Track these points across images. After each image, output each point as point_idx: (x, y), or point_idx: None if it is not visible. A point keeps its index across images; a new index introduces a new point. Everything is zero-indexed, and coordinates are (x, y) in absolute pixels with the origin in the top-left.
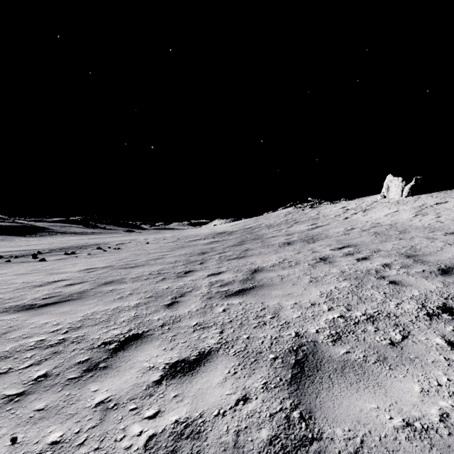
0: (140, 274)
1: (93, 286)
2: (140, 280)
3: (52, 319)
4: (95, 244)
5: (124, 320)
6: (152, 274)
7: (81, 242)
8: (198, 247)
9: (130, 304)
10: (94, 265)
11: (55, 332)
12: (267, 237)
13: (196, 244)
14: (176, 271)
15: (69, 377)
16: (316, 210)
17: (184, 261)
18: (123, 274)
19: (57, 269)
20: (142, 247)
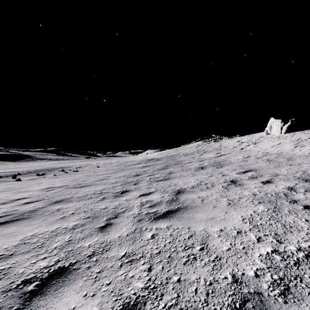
0: (86, 193)
1: (45, 205)
2: (84, 199)
3: None
4: (61, 167)
5: (56, 247)
6: (95, 193)
7: (51, 166)
8: (134, 170)
9: (69, 226)
10: (54, 185)
11: None
12: (184, 162)
13: (133, 168)
14: (115, 191)
15: None
16: (219, 143)
17: (122, 182)
18: (73, 193)
19: (25, 188)
20: (94, 169)
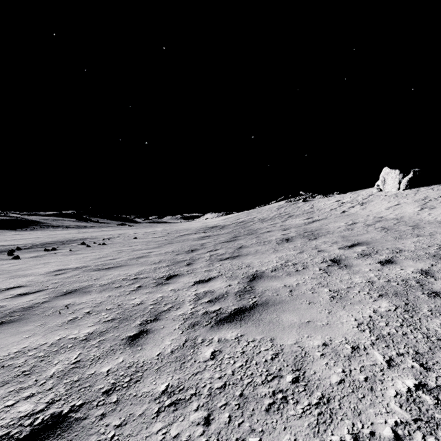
0: (114, 279)
1: (48, 298)
2: (109, 289)
3: None
4: (82, 238)
5: (53, 374)
6: (127, 279)
7: (68, 237)
8: (187, 243)
9: (79, 335)
10: (67, 265)
11: None
12: (261, 232)
13: (186, 239)
14: (158, 275)
15: None
16: (310, 203)
17: (170, 261)
18: (94, 279)
19: (23, 271)
20: (129, 242)
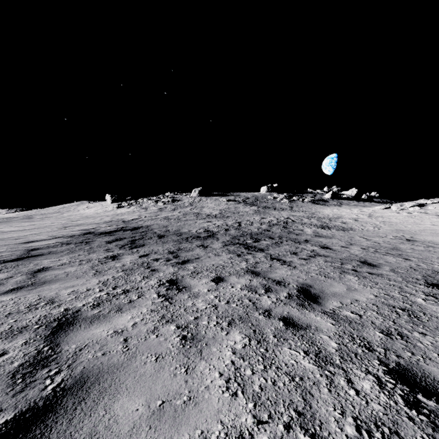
0: None
1: None
2: None
3: None
4: None
5: None
6: None
7: None
8: None
9: None
10: None
11: None
12: (35, 218)
13: None
14: None
15: None
16: (78, 206)
17: None
18: None
19: None
20: None
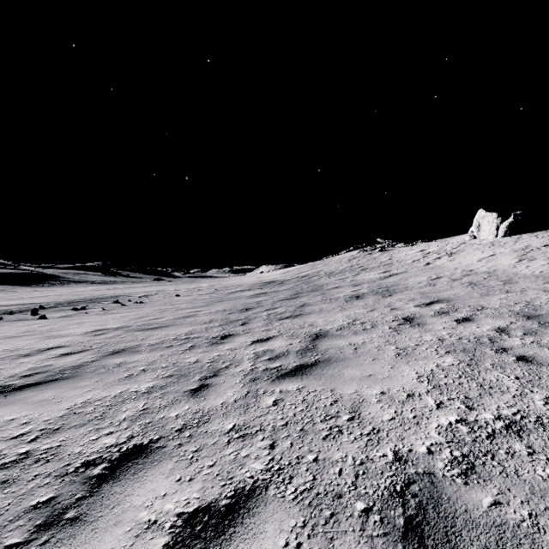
0: (162, 339)
1: (96, 358)
2: (160, 348)
3: (23, 413)
4: (113, 296)
5: (126, 418)
6: (177, 339)
7: (96, 294)
8: (240, 301)
9: (140, 388)
10: (105, 325)
11: (19, 438)
12: (328, 288)
13: (239, 297)
14: (211, 335)
15: (7, 541)
16: (388, 254)
17: (222, 320)
18: (140, 339)
19: (57, 331)
20: (171, 300)
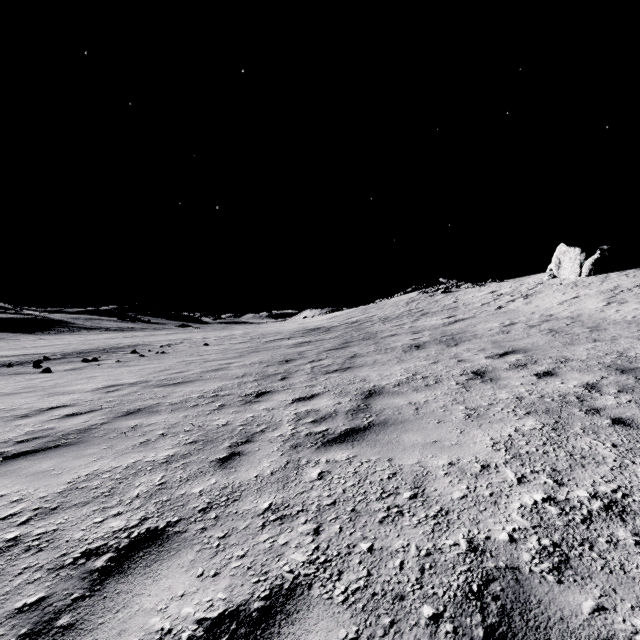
0: (186, 396)
1: (107, 419)
2: (183, 408)
3: (15, 488)
4: (130, 345)
5: (138, 495)
6: (204, 396)
7: (111, 343)
8: (279, 352)
9: (158, 457)
10: (120, 380)
11: (7, 520)
12: (382, 336)
13: (278, 346)
14: (244, 392)
15: None
16: (452, 296)
17: (258, 374)
18: (160, 397)
19: (62, 387)
20: (198, 350)
